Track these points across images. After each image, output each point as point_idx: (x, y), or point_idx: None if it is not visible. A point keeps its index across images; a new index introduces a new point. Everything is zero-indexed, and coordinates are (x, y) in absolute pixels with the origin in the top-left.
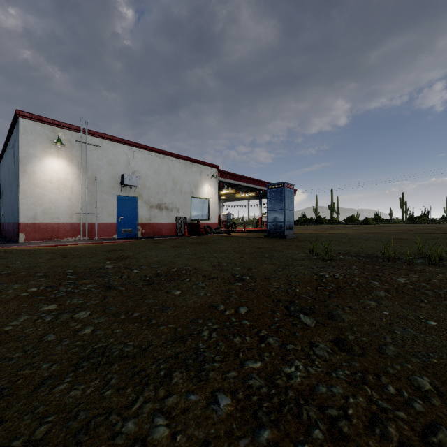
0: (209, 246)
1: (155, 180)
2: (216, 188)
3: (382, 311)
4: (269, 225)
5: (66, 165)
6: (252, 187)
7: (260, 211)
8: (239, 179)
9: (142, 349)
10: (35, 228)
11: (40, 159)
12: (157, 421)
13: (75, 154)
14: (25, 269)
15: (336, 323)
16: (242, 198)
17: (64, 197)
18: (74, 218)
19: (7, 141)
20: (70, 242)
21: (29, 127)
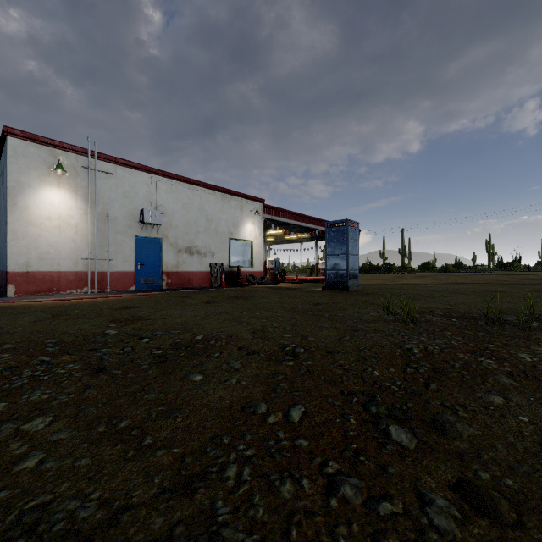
0: (251, 301)
1: (184, 217)
2: (261, 228)
3: (516, 414)
4: (328, 274)
5: (68, 197)
6: (306, 226)
7: (316, 257)
8: (290, 217)
9: (111, 512)
10: (28, 277)
11: (35, 190)
12: None
13: (80, 183)
14: None
15: (449, 442)
16: (293, 240)
17: (67, 238)
18: (79, 265)
19: None
20: (74, 296)
21: (21, 148)
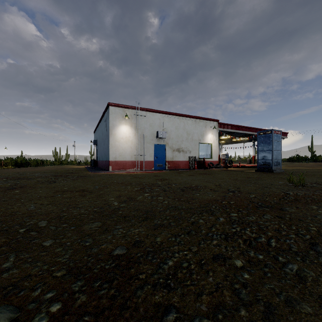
0: (212, 175)
1: (176, 133)
2: (217, 136)
3: (318, 210)
4: (259, 162)
5: (129, 128)
6: (246, 133)
7: (253, 151)
8: (235, 128)
9: (189, 208)
10: (116, 163)
11: (118, 127)
12: (200, 220)
13: (133, 122)
14: (125, 181)
15: (283, 212)
16: (237, 141)
17: (128, 146)
18: (133, 158)
19: (102, 118)
20: (132, 171)
21: (113, 110)
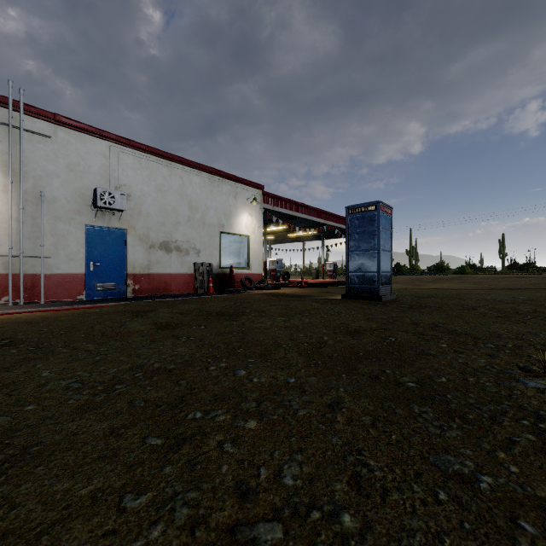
0: (240, 323)
1: (158, 203)
2: (260, 220)
3: None
4: (350, 278)
5: None
6: (313, 221)
7: (323, 257)
8: (295, 208)
9: None
10: None
11: None
12: None
13: None
14: None
15: None
16: (296, 239)
17: None
18: None
19: None
20: None
21: None
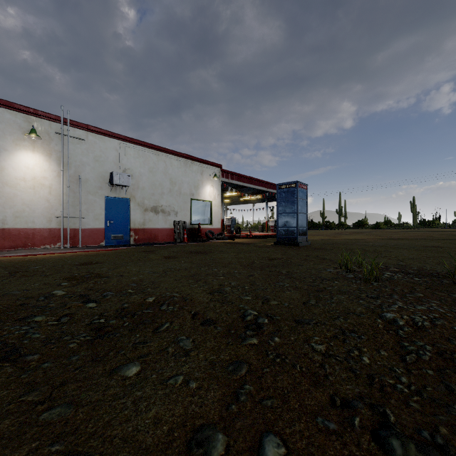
0: (210, 256)
1: (150, 180)
2: (219, 190)
3: None
4: (280, 231)
5: (43, 160)
6: (258, 189)
7: (267, 215)
8: (245, 180)
9: None
10: (4, 234)
11: (10, 153)
12: None
13: (54, 147)
14: None
15: None
16: (246, 201)
17: (41, 198)
18: (53, 222)
19: None
20: (46, 251)
21: None
